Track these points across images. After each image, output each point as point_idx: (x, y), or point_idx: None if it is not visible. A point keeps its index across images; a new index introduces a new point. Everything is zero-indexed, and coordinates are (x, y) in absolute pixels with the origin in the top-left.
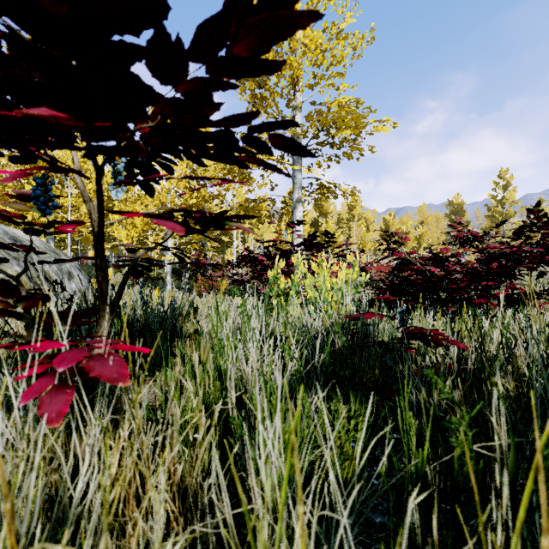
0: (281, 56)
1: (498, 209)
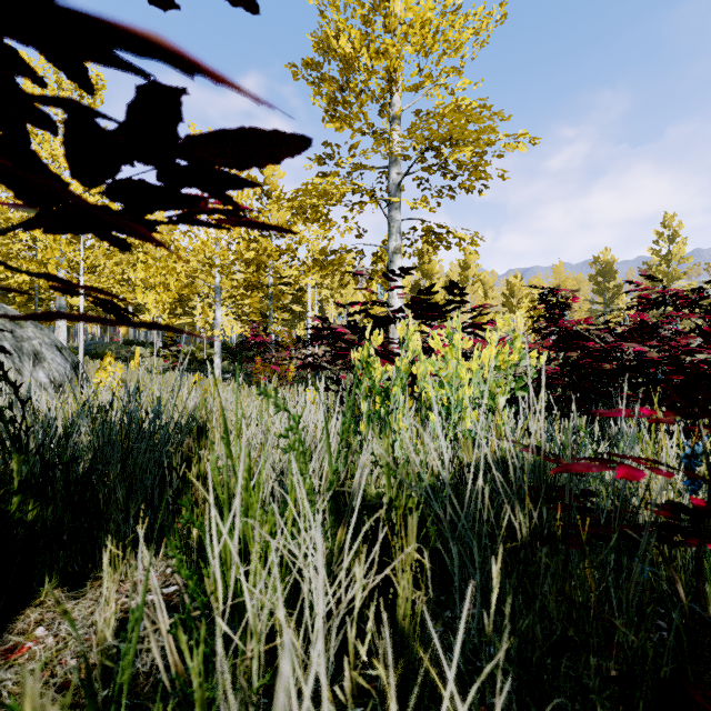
0: (373, 39)
1: (661, 269)
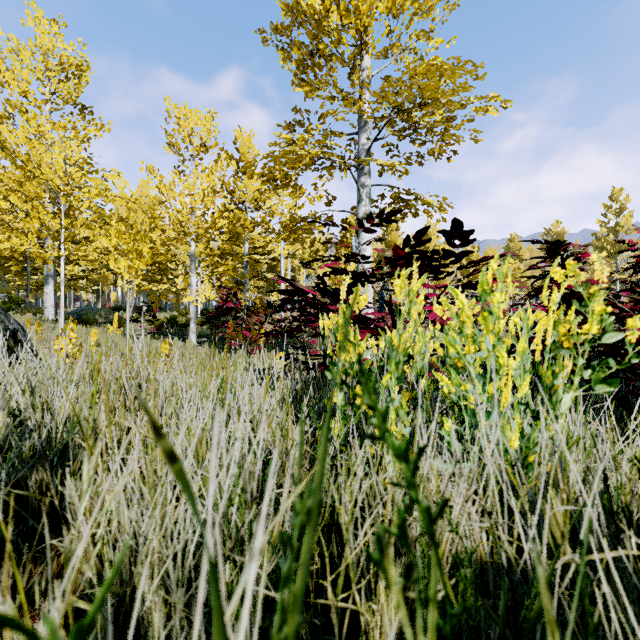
0: None
1: (609, 239)
